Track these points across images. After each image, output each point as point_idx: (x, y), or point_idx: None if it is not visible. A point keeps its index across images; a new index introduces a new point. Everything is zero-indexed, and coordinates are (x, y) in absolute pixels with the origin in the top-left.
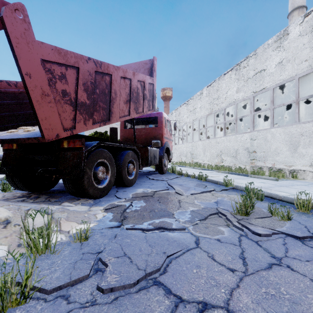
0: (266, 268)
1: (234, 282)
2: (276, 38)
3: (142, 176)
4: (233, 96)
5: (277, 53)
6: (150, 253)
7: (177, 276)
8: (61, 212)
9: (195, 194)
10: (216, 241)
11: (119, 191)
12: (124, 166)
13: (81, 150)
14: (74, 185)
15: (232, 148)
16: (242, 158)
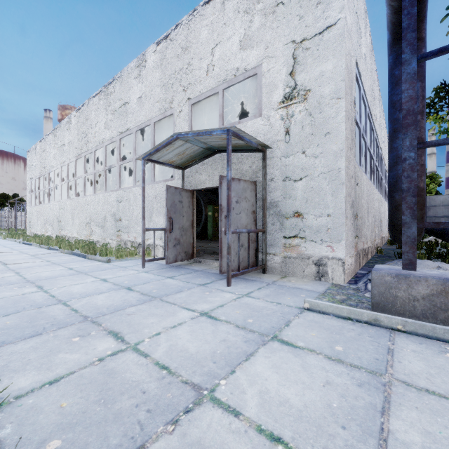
0: None
1: None
2: (137, 63)
3: None
4: (102, 133)
5: (138, 83)
6: None
7: None
8: None
9: None
10: None
11: None
12: None
13: None
14: None
15: (101, 213)
16: (110, 228)
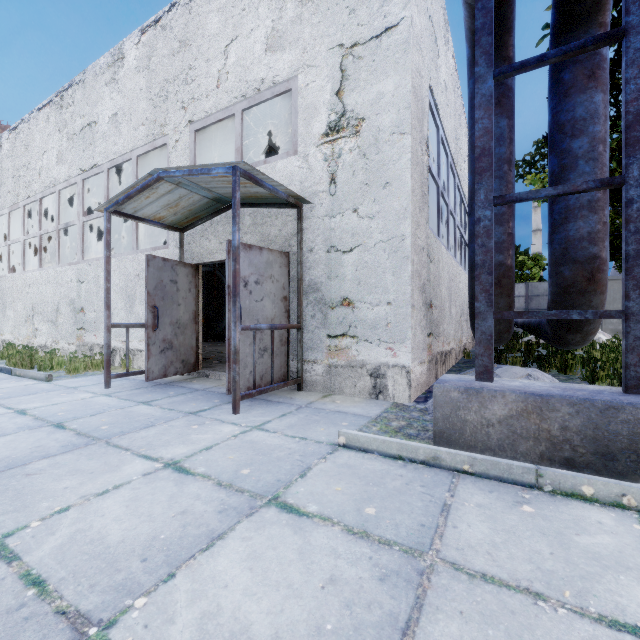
0: None
1: None
2: (110, 59)
3: None
4: (52, 169)
5: (111, 91)
6: None
7: None
8: None
9: None
10: None
11: None
12: None
13: None
14: None
15: (51, 300)
16: (66, 325)
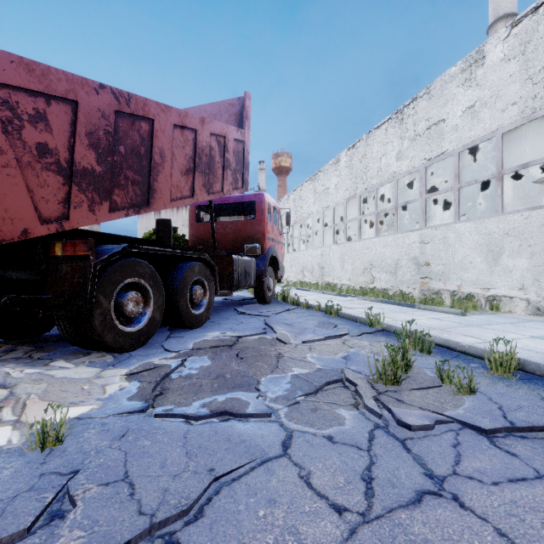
0: (410, 502)
1: (337, 540)
2: (463, 65)
3: (226, 308)
4: (391, 166)
5: (465, 90)
6: (181, 471)
7: (220, 527)
8: (35, 382)
9: (311, 342)
10: (324, 440)
11: (173, 337)
12: (184, 290)
13: (87, 262)
14: (75, 327)
15: (389, 258)
16: (407, 275)
